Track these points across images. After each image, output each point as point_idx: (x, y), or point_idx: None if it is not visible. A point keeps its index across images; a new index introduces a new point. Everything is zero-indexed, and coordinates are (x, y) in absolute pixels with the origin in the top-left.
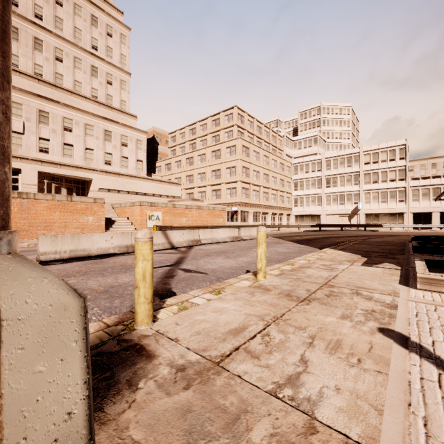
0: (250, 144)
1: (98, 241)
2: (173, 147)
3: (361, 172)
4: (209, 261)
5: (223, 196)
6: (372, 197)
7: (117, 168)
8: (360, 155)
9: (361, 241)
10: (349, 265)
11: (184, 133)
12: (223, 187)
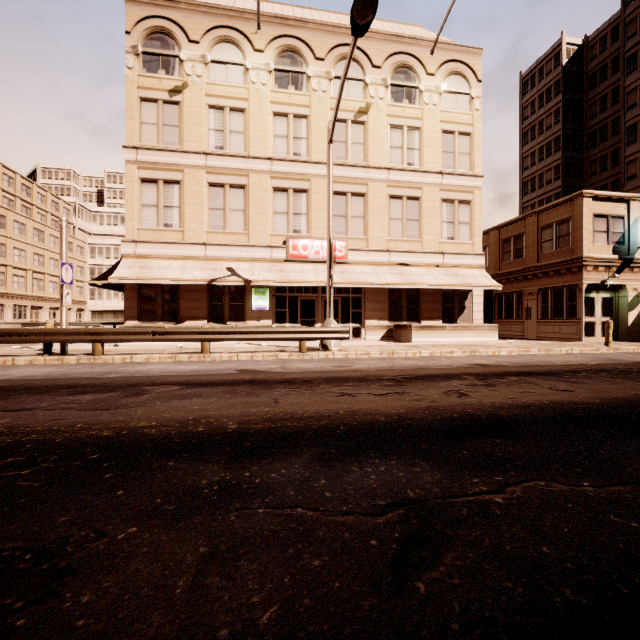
0: (7, 211)
1: None
2: None
3: None
4: None
5: None
6: None
7: None
8: None
9: None
10: None
11: None
12: None
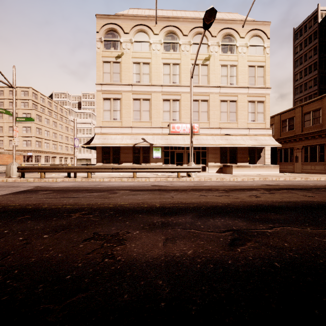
0: (42, 114)
1: None
2: None
3: None
4: None
5: (20, 145)
6: None
7: None
8: None
9: None
10: None
11: None
12: (20, 139)
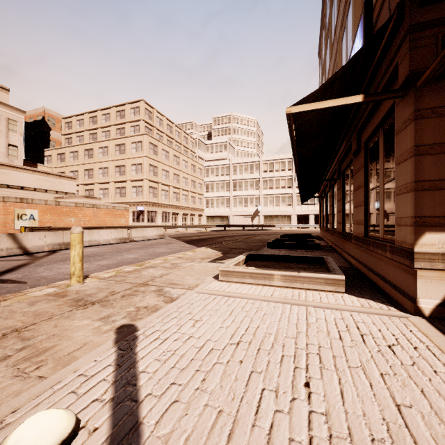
0: (158, 142)
1: None
2: (68, 134)
3: (260, 178)
4: (54, 267)
5: (128, 195)
6: (269, 201)
7: None
8: (260, 164)
9: (244, 239)
10: (197, 262)
11: (82, 120)
12: (128, 185)
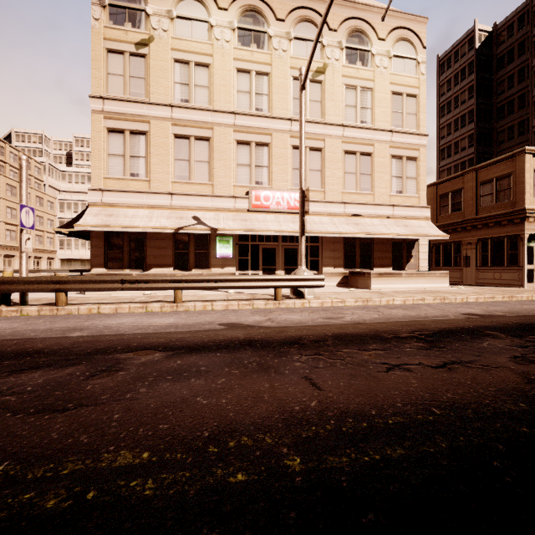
0: None
1: None
2: None
3: None
4: None
5: None
6: None
7: None
8: None
9: None
10: None
11: None
12: None
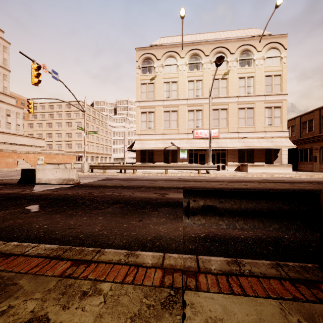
0: (89, 122)
1: (48, 167)
2: (34, 113)
3: None
4: None
5: (74, 148)
6: None
7: (4, 129)
8: None
9: None
10: None
11: (44, 106)
12: (74, 143)
